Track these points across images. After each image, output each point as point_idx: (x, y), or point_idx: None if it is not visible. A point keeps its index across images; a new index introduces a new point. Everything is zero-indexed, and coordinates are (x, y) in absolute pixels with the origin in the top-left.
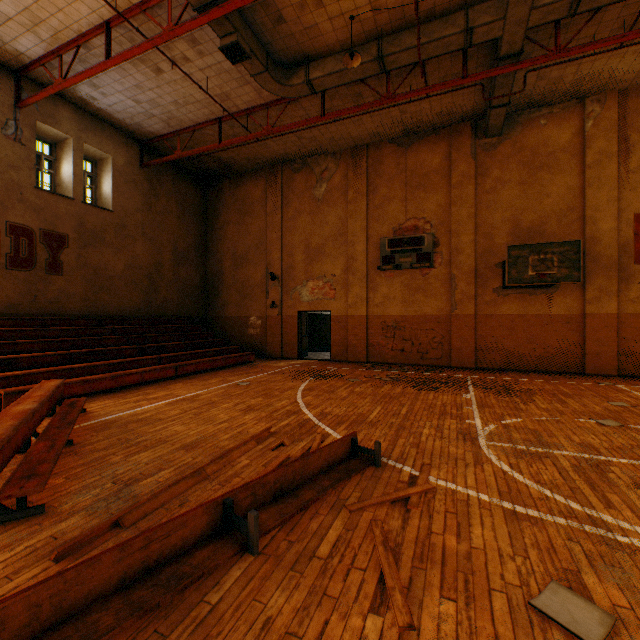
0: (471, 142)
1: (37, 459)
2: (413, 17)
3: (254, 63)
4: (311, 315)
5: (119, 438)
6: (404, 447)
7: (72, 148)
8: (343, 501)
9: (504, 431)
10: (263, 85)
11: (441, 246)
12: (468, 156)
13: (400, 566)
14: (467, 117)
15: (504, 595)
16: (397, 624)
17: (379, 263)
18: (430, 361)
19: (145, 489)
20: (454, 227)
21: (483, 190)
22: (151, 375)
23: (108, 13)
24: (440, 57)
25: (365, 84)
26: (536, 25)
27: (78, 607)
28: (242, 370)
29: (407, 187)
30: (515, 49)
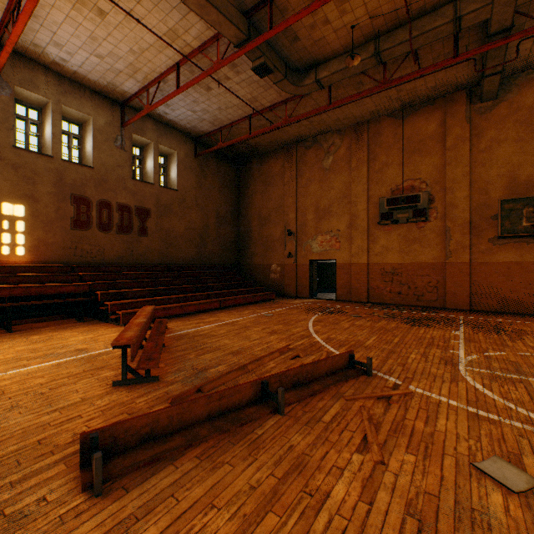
0: (465, 108)
1: (151, 351)
2: (405, 16)
3: (276, 74)
4: (320, 263)
5: (190, 345)
6: (392, 365)
7: (153, 149)
8: (341, 394)
9: (484, 361)
10: (282, 88)
11: (436, 202)
12: (462, 121)
13: (379, 433)
14: (461, 86)
15: (453, 458)
16: (372, 459)
17: (378, 219)
18: (425, 303)
19: (211, 374)
20: (448, 185)
21: (478, 150)
22: (204, 306)
23: (178, 57)
24: (432, 42)
25: (364, 74)
26: (525, 2)
27: (188, 424)
28: (266, 305)
29: (404, 153)
30: (505, 25)
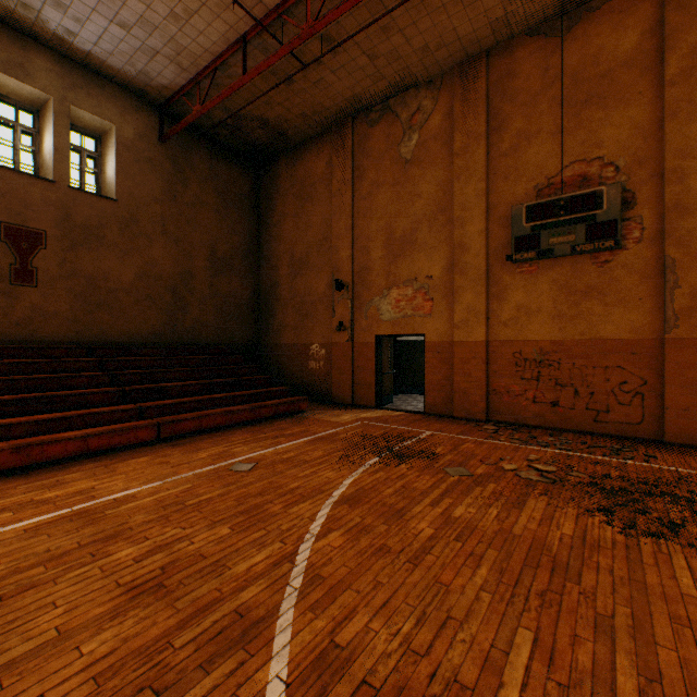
0: None
1: None
2: None
3: None
4: (402, 342)
5: None
6: None
7: (52, 112)
8: None
9: None
10: None
11: (640, 205)
12: None
13: None
14: None
15: None
16: None
17: (509, 250)
18: (614, 427)
19: None
20: (672, 163)
21: None
22: (104, 441)
23: None
24: None
25: None
26: None
27: None
28: (274, 429)
29: (564, 107)
30: None
